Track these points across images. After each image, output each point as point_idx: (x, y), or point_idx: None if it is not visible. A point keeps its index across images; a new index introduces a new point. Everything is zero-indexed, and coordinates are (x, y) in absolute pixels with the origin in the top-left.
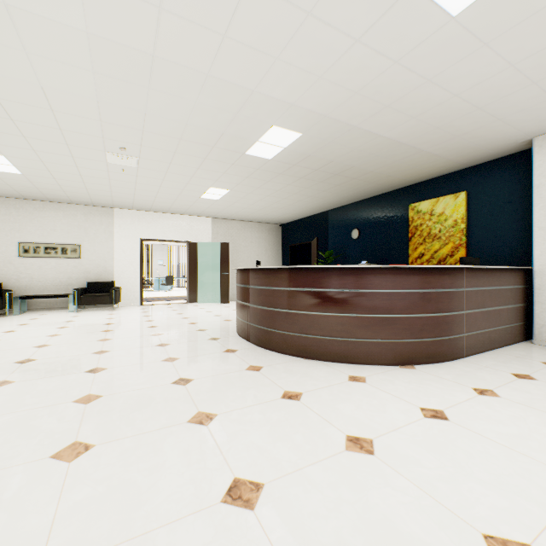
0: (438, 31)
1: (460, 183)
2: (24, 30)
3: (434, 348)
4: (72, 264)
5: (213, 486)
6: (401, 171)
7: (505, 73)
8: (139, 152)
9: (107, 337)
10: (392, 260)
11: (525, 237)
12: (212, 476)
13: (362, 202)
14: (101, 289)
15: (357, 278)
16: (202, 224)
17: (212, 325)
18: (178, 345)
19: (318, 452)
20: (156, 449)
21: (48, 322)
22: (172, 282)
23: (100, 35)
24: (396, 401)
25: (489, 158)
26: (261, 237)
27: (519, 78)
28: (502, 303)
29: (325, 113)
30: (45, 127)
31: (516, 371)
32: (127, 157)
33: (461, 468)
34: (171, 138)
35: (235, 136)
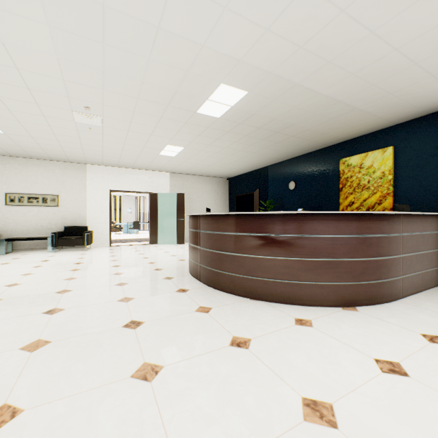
0: None
1: (387, 139)
2: None
3: (374, 290)
4: (51, 211)
5: None
6: (334, 129)
7: None
8: (102, 111)
9: (73, 276)
10: (324, 208)
11: None
12: None
13: (297, 158)
14: (76, 233)
15: (301, 224)
16: (162, 178)
17: (168, 264)
18: (135, 285)
19: (273, 424)
20: (90, 416)
21: (27, 261)
22: (138, 227)
23: None
24: (347, 350)
25: (415, 115)
26: (211, 189)
27: None
28: (433, 246)
29: (270, 69)
30: (14, 86)
31: None
32: (92, 116)
33: None
34: (129, 97)
35: (187, 94)
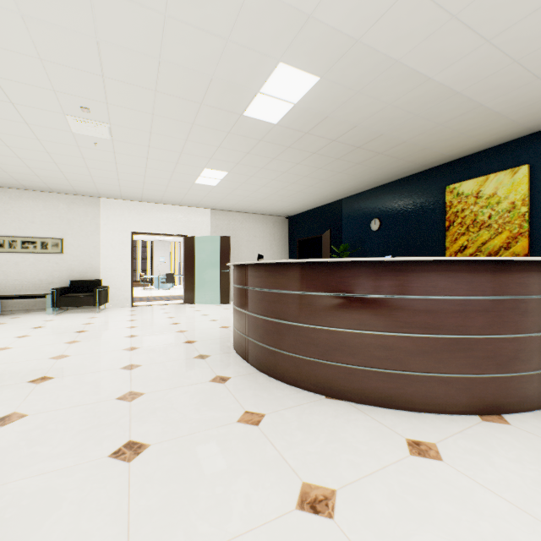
0: None
1: (519, 155)
2: None
3: (532, 387)
4: (53, 260)
5: None
6: (441, 141)
7: None
8: (107, 114)
9: (65, 352)
10: (422, 255)
11: None
12: None
13: (383, 187)
14: (86, 288)
15: (410, 277)
16: (200, 216)
17: (205, 334)
18: (151, 368)
19: None
20: None
21: (12, 328)
22: (173, 280)
23: None
24: (528, 526)
25: None
26: (266, 231)
27: None
28: None
29: (357, 33)
30: None
31: None
32: (94, 123)
33: None
34: (142, 89)
35: (228, 83)
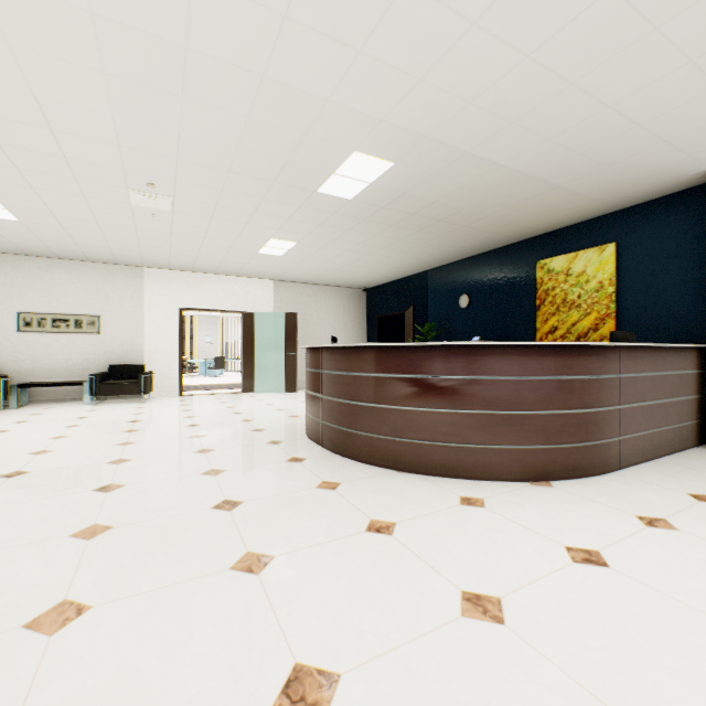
0: (590, 9)
1: (607, 232)
2: (1, 9)
3: (578, 457)
4: (88, 341)
5: (263, 679)
6: (527, 216)
7: (680, 73)
8: (173, 189)
9: (130, 440)
10: (513, 336)
11: (697, 304)
12: (261, 660)
13: (473, 259)
14: (128, 375)
15: (470, 360)
16: (261, 289)
17: (273, 423)
18: (225, 452)
19: (421, 619)
20: (181, 613)
21: (54, 418)
22: (223, 365)
23: (109, 16)
24: (530, 536)
25: (647, 197)
26: (339, 306)
27: (700, 81)
28: (669, 394)
29: (426, 132)
30: (44, 154)
31: (694, 490)
32: (158, 197)
33: (639, 648)
34: (215, 170)
35: (303, 166)
